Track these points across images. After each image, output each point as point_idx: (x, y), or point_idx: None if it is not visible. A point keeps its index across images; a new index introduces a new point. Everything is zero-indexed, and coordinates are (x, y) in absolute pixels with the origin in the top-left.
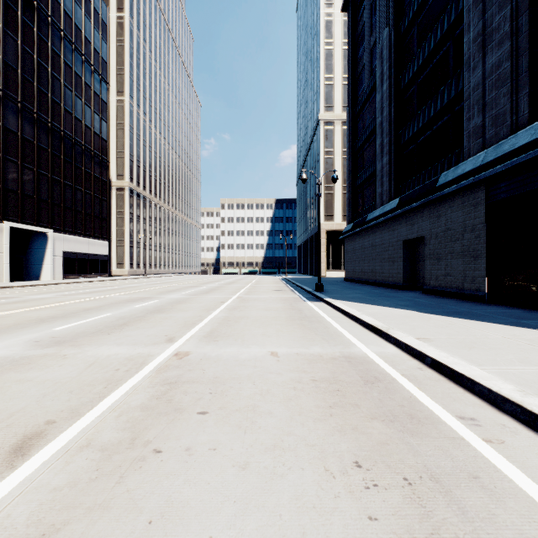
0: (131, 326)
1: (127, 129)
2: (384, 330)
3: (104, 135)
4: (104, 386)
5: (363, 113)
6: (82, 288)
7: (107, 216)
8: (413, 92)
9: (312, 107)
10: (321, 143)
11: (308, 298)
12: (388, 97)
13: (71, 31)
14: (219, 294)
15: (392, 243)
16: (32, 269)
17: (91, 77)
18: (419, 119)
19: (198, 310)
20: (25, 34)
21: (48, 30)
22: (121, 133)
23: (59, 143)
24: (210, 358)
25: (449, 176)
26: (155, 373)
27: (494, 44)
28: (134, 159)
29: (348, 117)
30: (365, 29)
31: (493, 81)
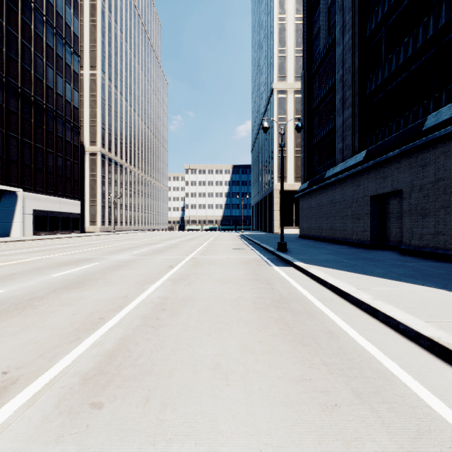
0: None
1: (99, 100)
2: None
3: (76, 103)
4: None
5: (319, 73)
6: (36, 246)
7: (78, 178)
8: (381, 37)
9: (266, 79)
10: (275, 110)
11: (271, 259)
12: (351, 47)
13: (41, 4)
14: (172, 254)
15: (356, 199)
16: (2, 226)
17: (62, 49)
18: (392, 63)
19: (131, 283)
20: None
21: (18, 0)
22: (94, 103)
23: (29, 107)
24: None
25: (443, 115)
26: None
27: None
28: (106, 127)
29: (303, 79)
30: None
31: None
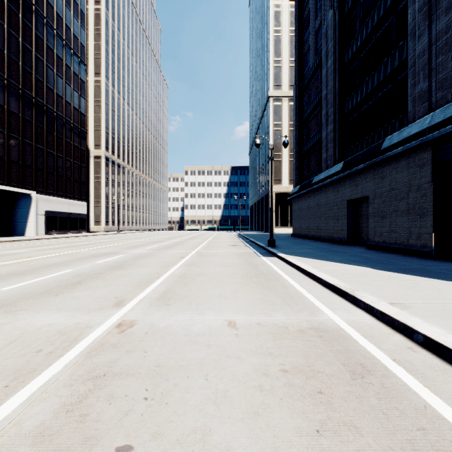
0: (84, 285)
1: (103, 105)
2: (350, 292)
3: (83, 110)
4: (6, 383)
5: (309, 88)
6: (58, 243)
7: (85, 180)
8: (356, 66)
9: (262, 86)
10: (271, 117)
11: (261, 252)
12: (333, 71)
13: (52, 18)
14: (180, 249)
15: (336, 203)
16: (18, 226)
17: (71, 59)
18: (363, 90)
19: (157, 266)
20: (11, 20)
21: (32, 17)
22: (98, 109)
23: (42, 116)
24: (157, 331)
25: (394, 140)
26: (82, 358)
27: (441, 11)
28: (110, 131)
29: (295, 92)
30: (310, 14)
31: (439, 47)
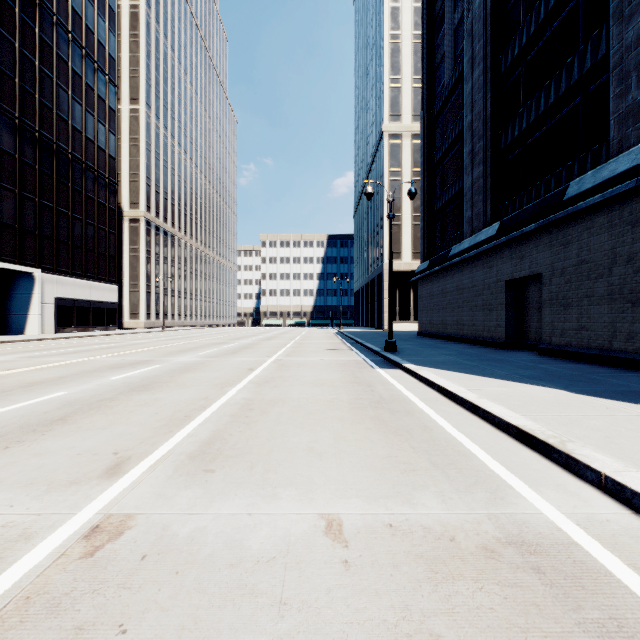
0: (69, 424)
1: (142, 145)
2: (558, 446)
3: (112, 151)
4: None
5: (443, 115)
6: (68, 346)
7: (115, 253)
8: (519, 76)
9: (373, 117)
10: (385, 161)
11: (376, 361)
12: (482, 86)
13: (66, 16)
14: (250, 356)
15: (488, 284)
16: (14, 320)
17: (94, 77)
18: (531, 110)
19: (208, 386)
20: (3, 15)
21: (35, 12)
22: (135, 150)
23: (50, 158)
24: (169, 551)
25: (586, 183)
26: None
27: None
28: (152, 183)
29: (422, 123)
30: (446, 4)
31: None
